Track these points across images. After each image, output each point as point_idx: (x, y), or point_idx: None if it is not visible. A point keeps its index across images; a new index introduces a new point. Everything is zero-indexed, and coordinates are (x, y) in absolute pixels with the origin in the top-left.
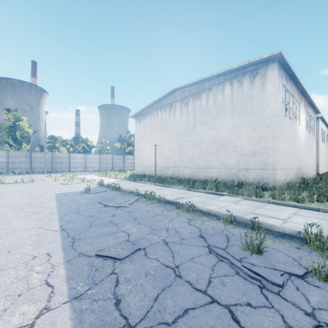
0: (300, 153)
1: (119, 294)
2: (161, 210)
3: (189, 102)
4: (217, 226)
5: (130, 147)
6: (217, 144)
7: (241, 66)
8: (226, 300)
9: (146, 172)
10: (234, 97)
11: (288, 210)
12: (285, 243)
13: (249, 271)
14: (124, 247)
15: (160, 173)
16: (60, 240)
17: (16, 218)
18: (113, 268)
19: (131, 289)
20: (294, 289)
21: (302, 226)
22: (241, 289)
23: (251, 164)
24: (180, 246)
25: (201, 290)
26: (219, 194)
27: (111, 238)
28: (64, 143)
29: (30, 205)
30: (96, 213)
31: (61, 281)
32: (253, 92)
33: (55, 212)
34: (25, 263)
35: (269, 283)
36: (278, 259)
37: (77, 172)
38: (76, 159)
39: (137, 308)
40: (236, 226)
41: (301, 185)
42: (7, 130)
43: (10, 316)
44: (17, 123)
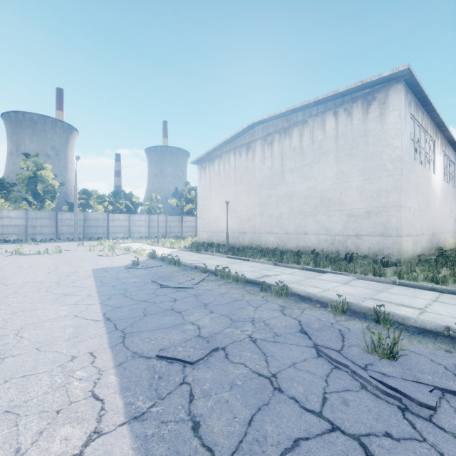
0: (435, 212)
1: (197, 414)
2: (241, 293)
3: (275, 141)
4: (323, 317)
5: (190, 204)
6: (315, 200)
7: (350, 89)
8: (353, 427)
9: (214, 240)
10: (340, 133)
11: (424, 295)
12: (428, 343)
13: (382, 385)
14: (196, 345)
15: (233, 241)
16: (106, 334)
17: (42, 302)
18: (183, 376)
19: (213, 407)
20: (453, 414)
21: (448, 319)
22: (373, 412)
23: (364, 228)
24: (274, 346)
25: (314, 411)
26: (320, 271)
27: (175, 332)
28: (100, 199)
29: (60, 284)
30: (151, 297)
31: (113, 392)
32: (367, 126)
33: (95, 295)
34: (61, 365)
35: (415, 403)
36: (421, 367)
37: (118, 240)
38: (117, 222)
39: (224, 435)
40: (351, 318)
41: (438, 259)
42: (25, 183)
43: (48, 442)
44: (38, 173)
